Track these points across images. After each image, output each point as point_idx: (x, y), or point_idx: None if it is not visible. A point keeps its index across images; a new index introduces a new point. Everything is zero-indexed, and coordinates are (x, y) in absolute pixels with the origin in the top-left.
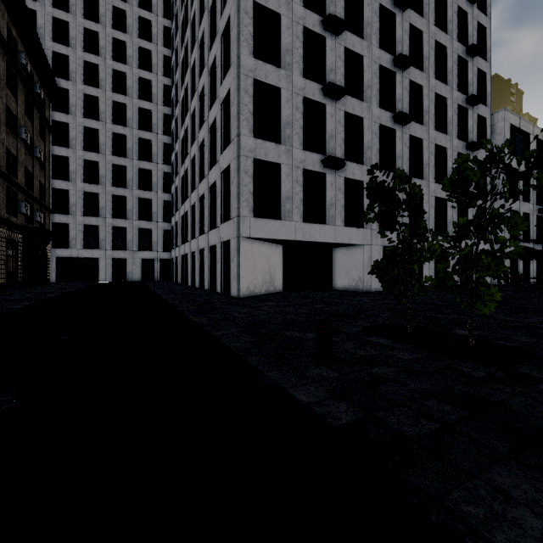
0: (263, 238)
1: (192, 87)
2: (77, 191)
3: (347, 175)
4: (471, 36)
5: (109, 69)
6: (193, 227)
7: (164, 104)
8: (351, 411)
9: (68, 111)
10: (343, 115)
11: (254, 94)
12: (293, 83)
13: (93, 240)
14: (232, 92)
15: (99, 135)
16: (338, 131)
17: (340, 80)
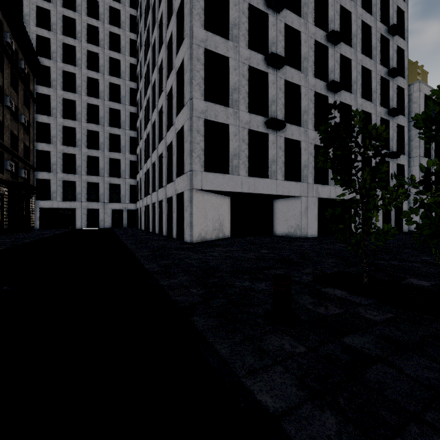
0: (213, 190)
1: (153, 63)
2: (57, 152)
3: (287, 135)
4: (391, 18)
5: (85, 50)
6: (154, 182)
7: (130, 80)
8: (347, 437)
9: (50, 85)
10: (283, 83)
11: (205, 62)
12: (240, 53)
13: (71, 193)
14: (186, 60)
15: (76, 105)
16: (279, 96)
17: (281, 52)
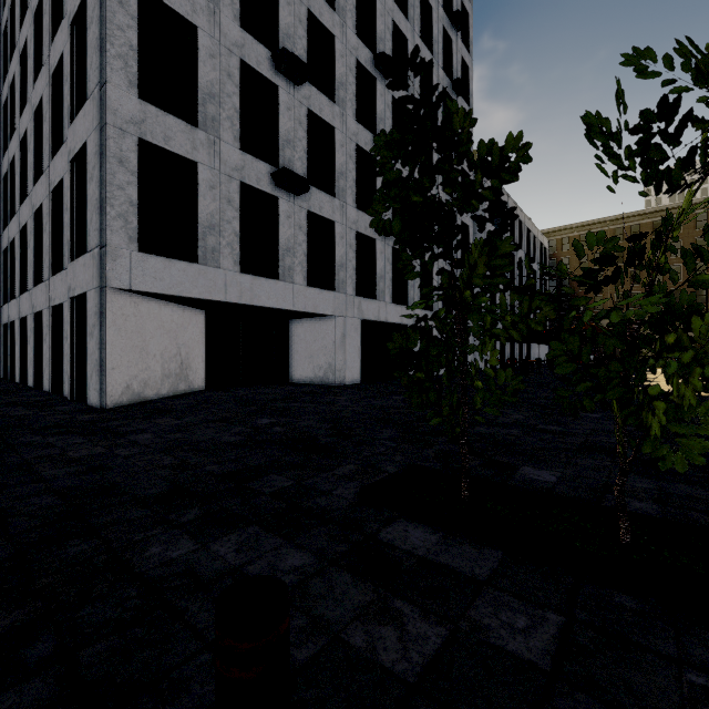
0: (161, 294)
1: (22, 2)
2: None
3: (312, 207)
4: (456, 70)
5: None
6: (26, 271)
7: None
8: None
9: None
10: (305, 114)
11: (140, 18)
12: (223, 29)
13: None
14: None
15: None
16: (299, 135)
17: (302, 57)
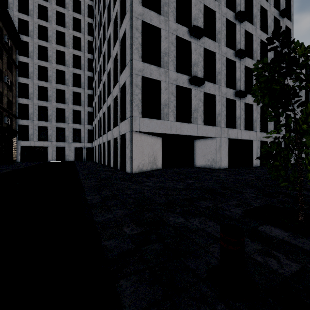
0: (148, 132)
1: (103, 37)
2: (34, 105)
3: (205, 90)
4: (282, 4)
5: (54, 30)
6: (104, 127)
7: (88, 52)
8: None
9: (28, 55)
10: (202, 50)
11: (142, 32)
12: (169, 26)
13: (44, 135)
14: (127, 30)
15: (48, 70)
16: (199, 60)
17: (201, 26)
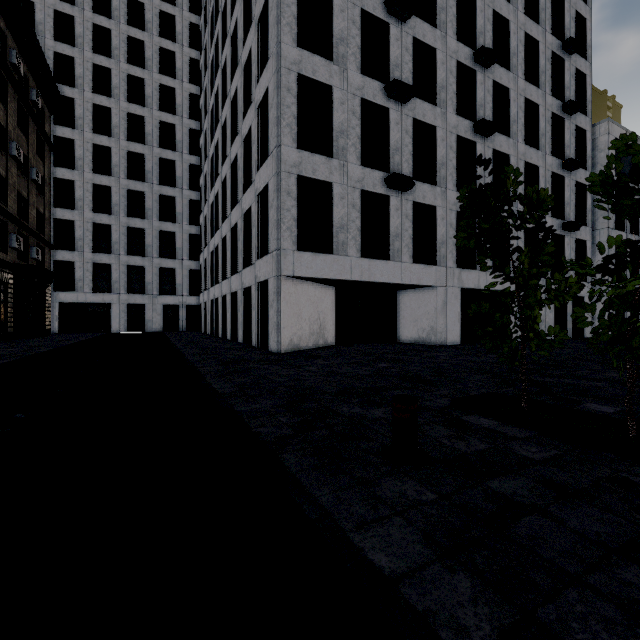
0: (310, 278)
1: (223, 93)
2: (85, 222)
3: (416, 198)
4: (568, 28)
5: (124, 74)
6: (225, 266)
7: (190, 117)
8: (484, 604)
9: (73, 125)
10: (411, 123)
11: (298, 94)
12: (349, 81)
13: (104, 282)
14: (271, 91)
15: (112, 154)
16: (405, 142)
17: (408, 78)
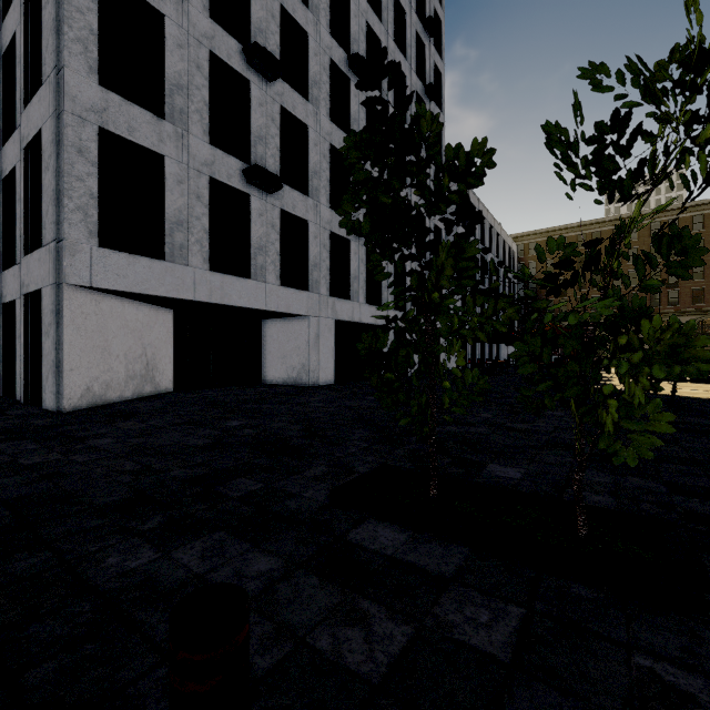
0: (125, 292)
1: None
2: None
3: (285, 206)
4: (428, 75)
5: None
6: None
7: None
8: None
9: None
10: (278, 111)
11: (102, 1)
12: (191, 19)
13: None
14: None
15: None
16: (272, 132)
17: (274, 53)
